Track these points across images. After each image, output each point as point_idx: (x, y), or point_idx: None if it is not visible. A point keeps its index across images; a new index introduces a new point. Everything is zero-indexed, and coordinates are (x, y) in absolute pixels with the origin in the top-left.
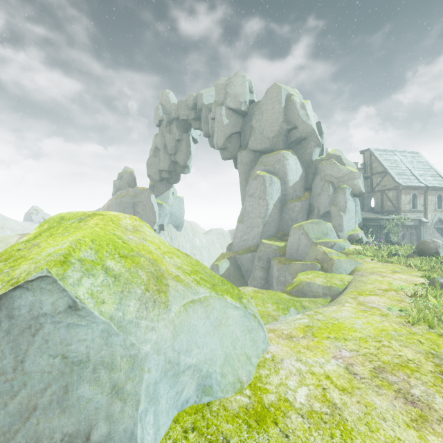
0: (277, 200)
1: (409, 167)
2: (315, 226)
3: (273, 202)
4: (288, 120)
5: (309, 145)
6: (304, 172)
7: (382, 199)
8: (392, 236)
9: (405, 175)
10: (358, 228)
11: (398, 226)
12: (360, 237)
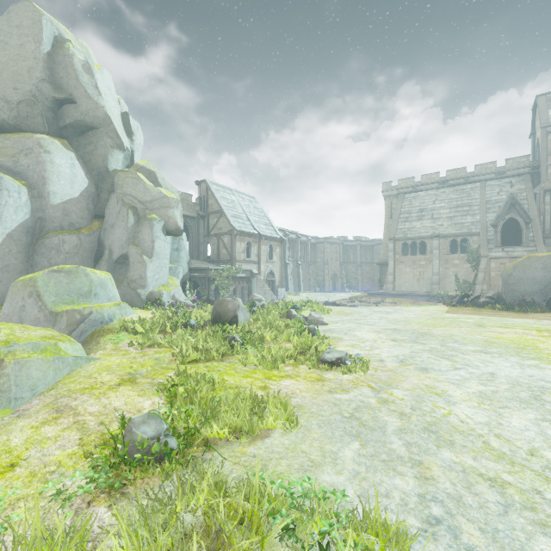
0: (19, 227)
1: (246, 210)
2: (64, 279)
3: (5, 230)
4: (57, 82)
5: (102, 142)
6: (95, 187)
7: (218, 245)
8: (223, 291)
9: (241, 219)
10: (175, 282)
11: (229, 279)
12: (165, 295)
